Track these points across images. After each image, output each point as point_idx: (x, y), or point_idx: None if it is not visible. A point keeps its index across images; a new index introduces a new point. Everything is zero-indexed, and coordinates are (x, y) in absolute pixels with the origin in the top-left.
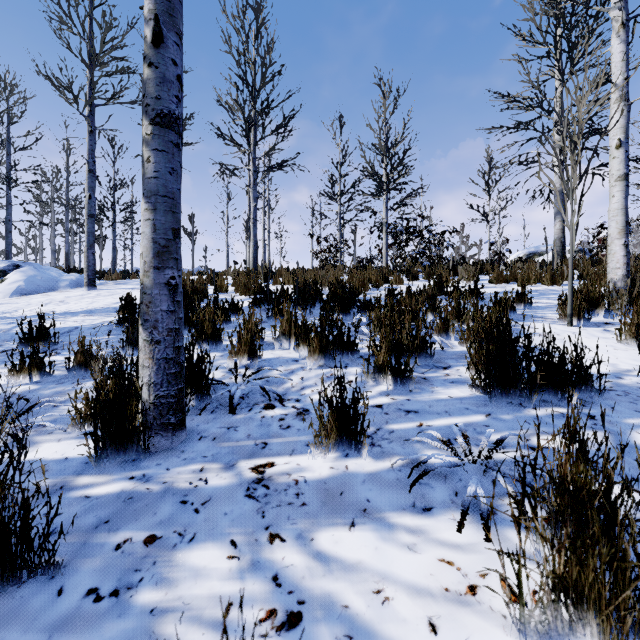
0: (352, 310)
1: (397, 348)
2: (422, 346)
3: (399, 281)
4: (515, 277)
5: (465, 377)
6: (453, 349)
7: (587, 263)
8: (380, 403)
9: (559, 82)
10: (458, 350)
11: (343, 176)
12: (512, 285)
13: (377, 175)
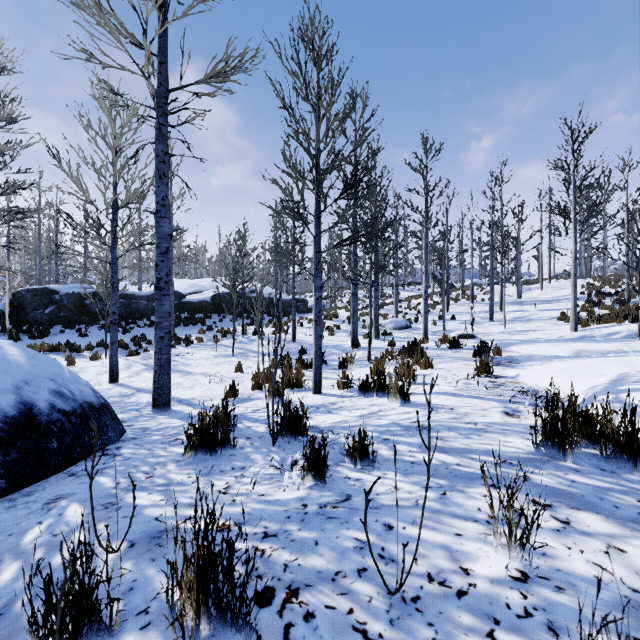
0: None
1: None
2: None
3: None
4: None
5: None
6: None
7: None
8: None
9: None
10: None
11: None
12: None
13: None
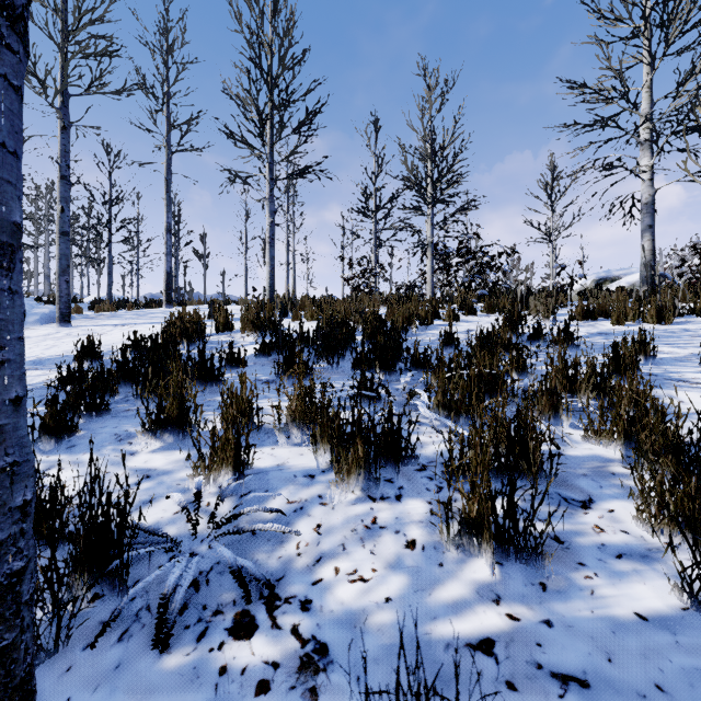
0: (397, 364)
1: (509, 488)
2: (535, 456)
3: (453, 317)
4: (604, 312)
5: (638, 538)
6: (576, 449)
7: (700, 294)
8: (486, 634)
9: (648, 68)
10: (586, 452)
11: (379, 189)
12: (603, 323)
13: (421, 185)
